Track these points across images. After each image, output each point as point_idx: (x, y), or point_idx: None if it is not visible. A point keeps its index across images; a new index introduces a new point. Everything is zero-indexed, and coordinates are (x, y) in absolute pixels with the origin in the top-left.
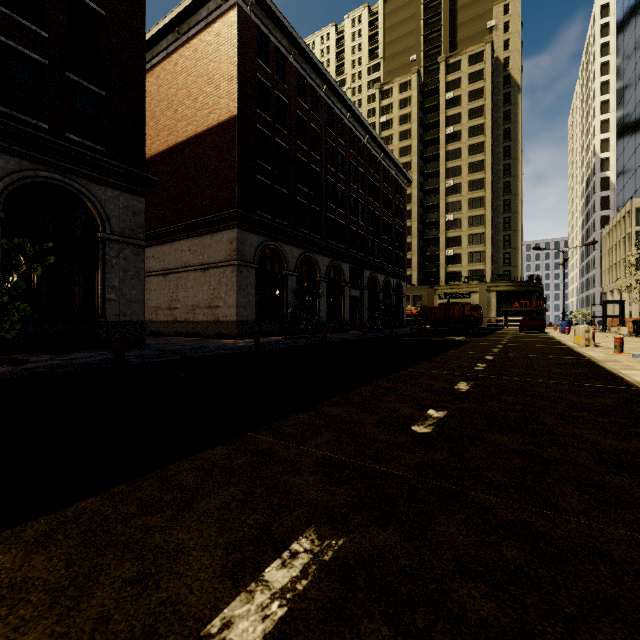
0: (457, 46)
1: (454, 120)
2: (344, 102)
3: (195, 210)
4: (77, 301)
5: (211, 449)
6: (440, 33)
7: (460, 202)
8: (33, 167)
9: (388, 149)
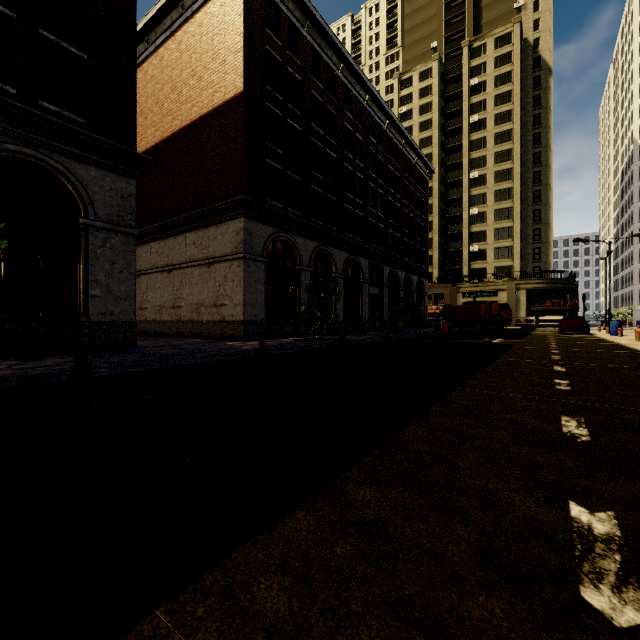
0: (482, 29)
1: (479, 107)
2: (362, 83)
3: (200, 199)
4: (67, 299)
5: None
6: (463, 17)
7: (485, 194)
8: None
9: (409, 136)
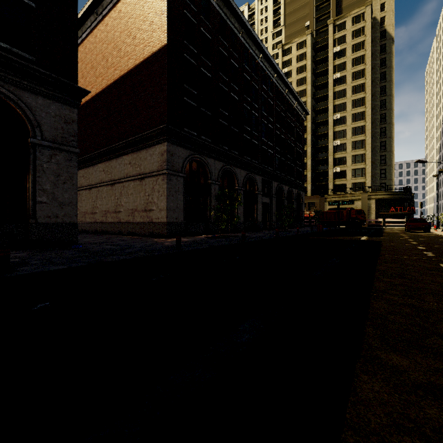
0: (342, 12)
1: (340, 68)
2: (257, 44)
3: (134, 129)
4: None
5: None
6: (328, 3)
7: (345, 131)
8: None
9: (291, 86)
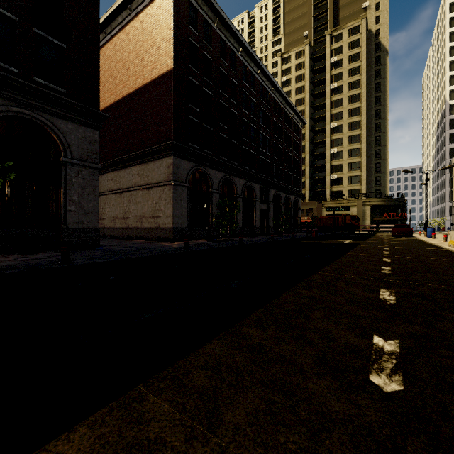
0: (339, 23)
1: (337, 78)
2: (255, 61)
3: (142, 143)
4: (51, 212)
5: (64, 437)
6: (326, 14)
7: (342, 139)
8: (6, 103)
9: (288, 98)
